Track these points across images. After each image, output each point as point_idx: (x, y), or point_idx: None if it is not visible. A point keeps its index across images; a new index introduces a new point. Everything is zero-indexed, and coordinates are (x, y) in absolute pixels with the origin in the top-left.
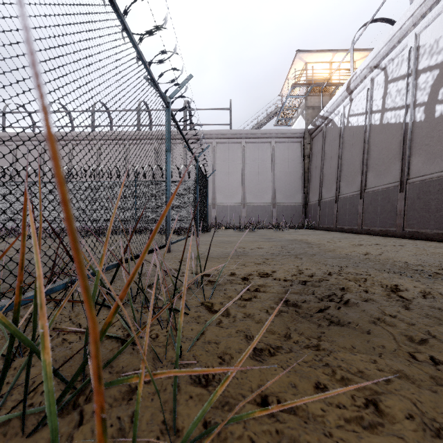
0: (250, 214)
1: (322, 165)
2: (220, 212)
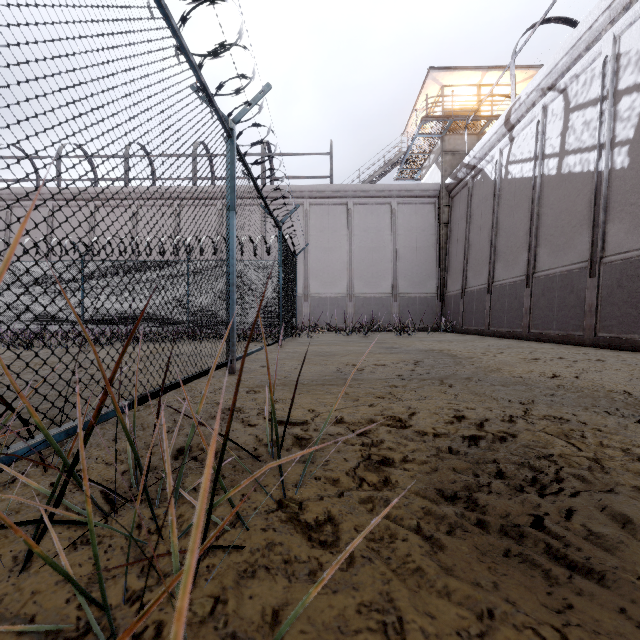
0: (360, 310)
1: (467, 237)
2: (315, 306)
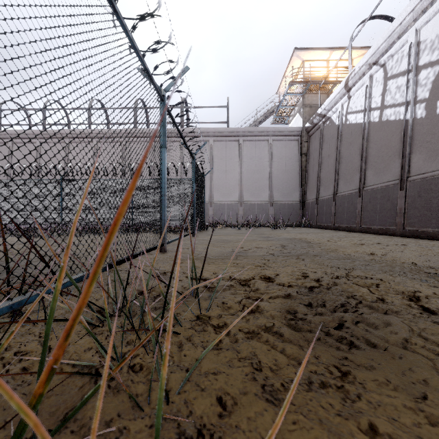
0: (248, 213)
1: (319, 163)
2: (217, 210)
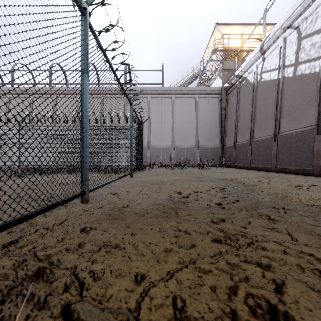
0: (178, 155)
1: (237, 115)
2: (154, 153)
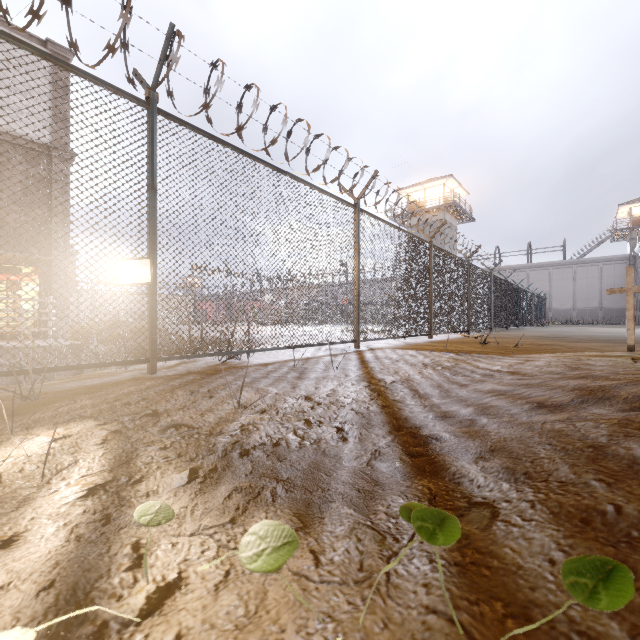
0: (580, 315)
1: (635, 283)
2: (555, 314)
